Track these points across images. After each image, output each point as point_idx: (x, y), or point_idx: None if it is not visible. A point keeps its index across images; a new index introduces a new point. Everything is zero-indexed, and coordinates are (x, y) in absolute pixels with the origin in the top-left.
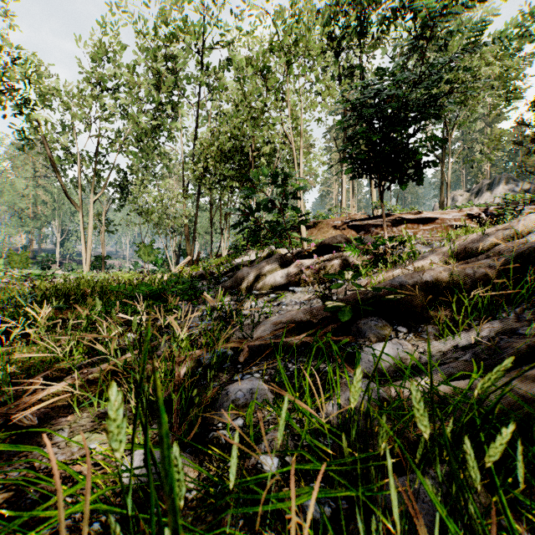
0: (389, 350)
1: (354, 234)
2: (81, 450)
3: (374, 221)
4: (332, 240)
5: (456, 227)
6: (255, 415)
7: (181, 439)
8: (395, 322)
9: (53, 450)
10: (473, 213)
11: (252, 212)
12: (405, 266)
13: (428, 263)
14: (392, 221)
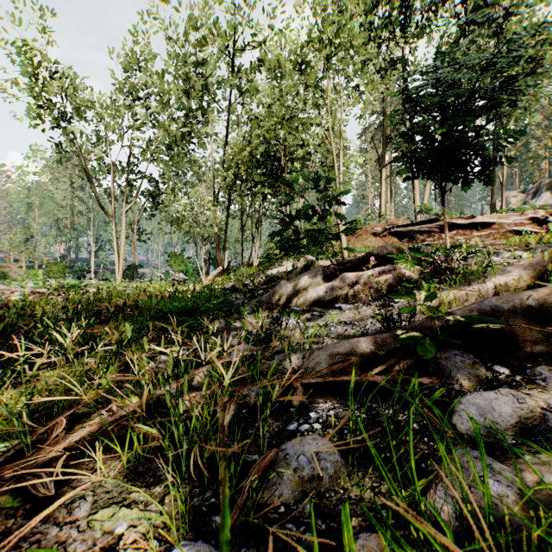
0: (501, 405)
1: (396, 241)
2: (105, 534)
3: (420, 226)
4: (381, 250)
5: (517, 233)
6: (327, 496)
7: (232, 528)
8: (486, 357)
9: (72, 534)
10: (538, 216)
11: (291, 220)
12: (482, 282)
13: (513, 280)
14: (440, 226)
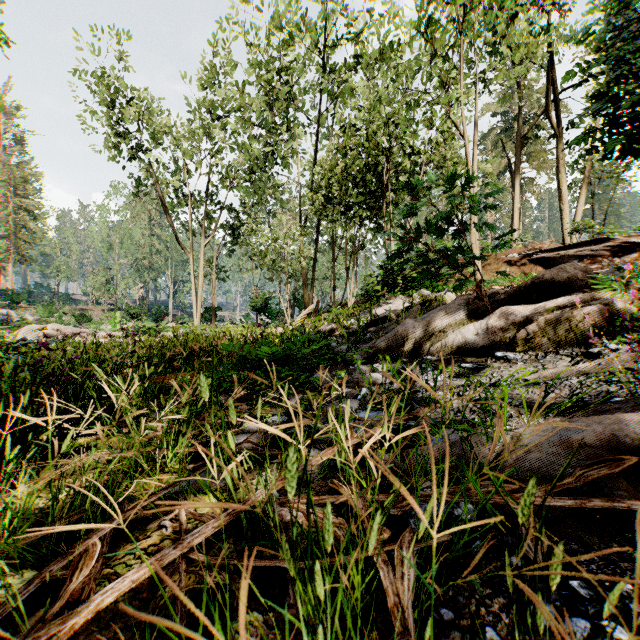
0: None
1: (540, 271)
2: None
3: (578, 250)
4: (557, 273)
5: None
6: None
7: None
8: None
9: None
10: None
11: (421, 233)
12: None
13: None
14: (611, 248)
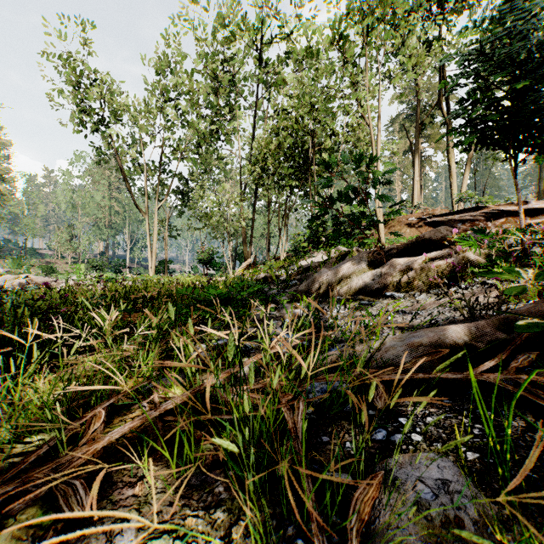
0: None
1: None
2: None
3: (461, 215)
4: (434, 233)
5: None
6: None
7: None
8: None
9: None
10: None
11: (333, 202)
12: None
13: None
14: (486, 214)
